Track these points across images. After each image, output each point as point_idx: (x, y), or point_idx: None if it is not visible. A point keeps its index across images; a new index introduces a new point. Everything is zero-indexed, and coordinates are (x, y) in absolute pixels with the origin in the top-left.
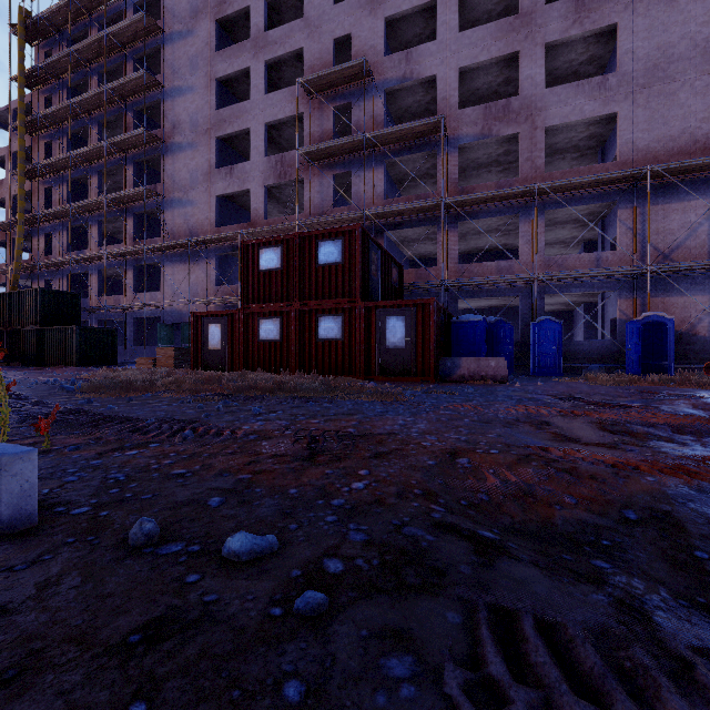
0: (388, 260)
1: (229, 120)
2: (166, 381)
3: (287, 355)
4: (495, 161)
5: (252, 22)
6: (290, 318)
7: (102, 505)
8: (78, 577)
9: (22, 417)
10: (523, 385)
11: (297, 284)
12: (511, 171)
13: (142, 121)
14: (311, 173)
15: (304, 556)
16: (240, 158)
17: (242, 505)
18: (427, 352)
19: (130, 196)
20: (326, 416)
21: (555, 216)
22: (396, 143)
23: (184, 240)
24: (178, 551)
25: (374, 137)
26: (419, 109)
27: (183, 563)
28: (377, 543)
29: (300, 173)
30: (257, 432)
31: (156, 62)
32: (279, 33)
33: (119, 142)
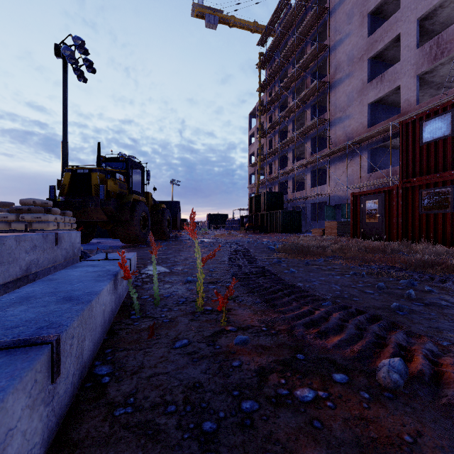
0: None
1: (379, 38)
2: (334, 247)
3: None
4: None
5: None
6: None
7: None
8: None
9: (230, 275)
10: None
11: None
12: None
13: (315, 78)
14: None
15: None
16: (388, 66)
17: None
18: None
19: (308, 128)
20: None
21: None
22: None
23: (343, 144)
24: None
25: None
26: None
27: None
28: None
29: None
30: None
31: (324, 35)
32: None
33: (302, 97)
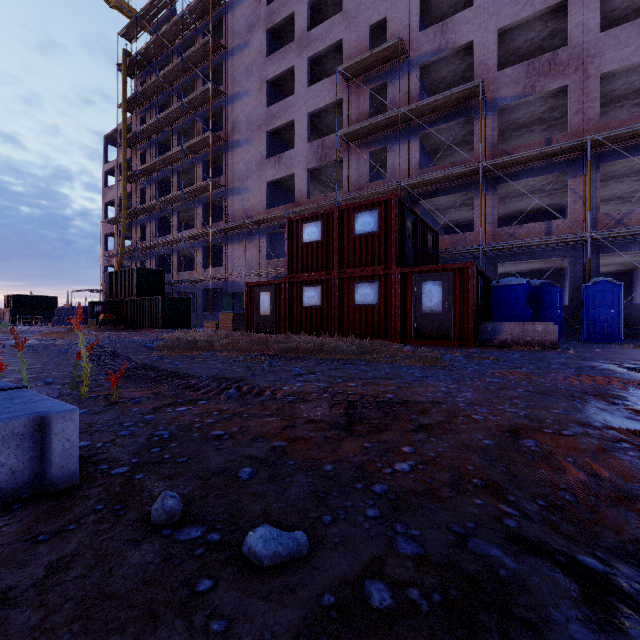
0: (424, 227)
1: (277, 115)
2: (224, 341)
3: (327, 319)
4: (538, 119)
5: (297, 25)
6: (329, 286)
7: (140, 466)
8: (89, 561)
9: (106, 371)
10: (577, 352)
11: (336, 254)
12: (557, 127)
13: (209, 126)
14: (348, 153)
15: (339, 570)
16: (286, 147)
17: (272, 480)
18: (465, 316)
19: (200, 189)
20: (364, 379)
21: (611, 170)
22: (431, 114)
23: (241, 222)
24: (196, 539)
25: (409, 111)
26: (455, 78)
27: (198, 557)
28: (435, 561)
29: (338, 154)
30: (296, 393)
31: (220, 75)
32: (320, 31)
33: (192, 145)
